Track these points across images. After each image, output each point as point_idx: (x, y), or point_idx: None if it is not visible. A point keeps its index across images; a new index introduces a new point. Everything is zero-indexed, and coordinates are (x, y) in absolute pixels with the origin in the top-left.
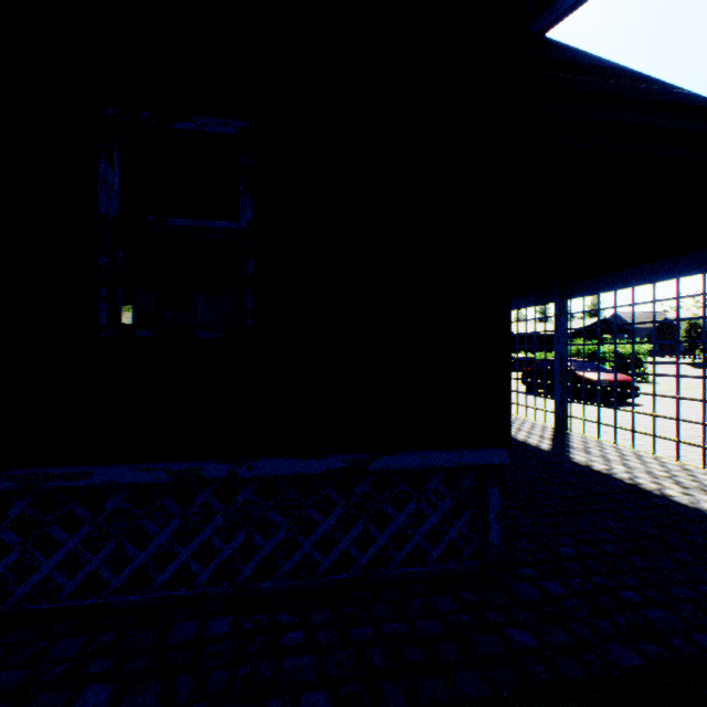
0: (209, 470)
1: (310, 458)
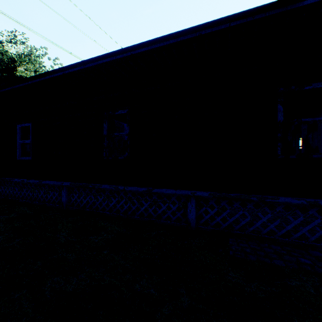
0: (321, 202)
1: None
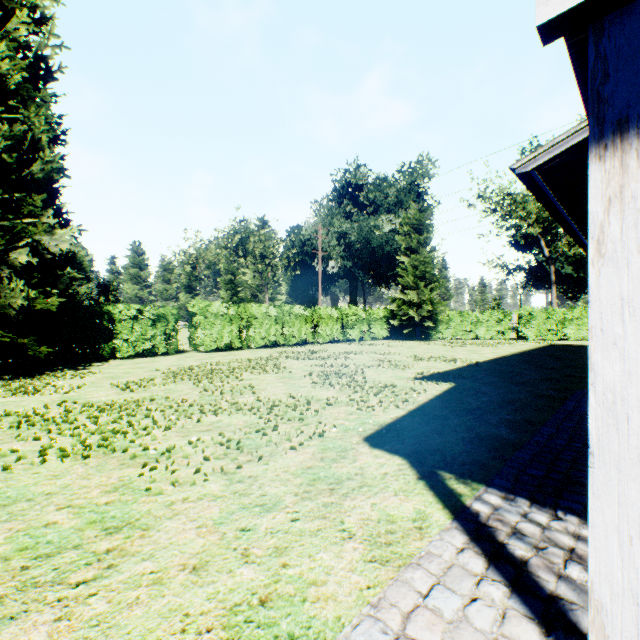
0: None
1: None
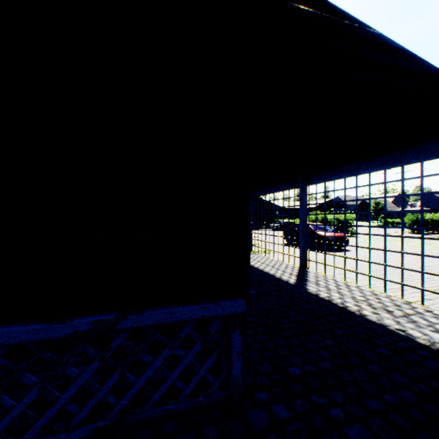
0: None
1: (56, 323)
